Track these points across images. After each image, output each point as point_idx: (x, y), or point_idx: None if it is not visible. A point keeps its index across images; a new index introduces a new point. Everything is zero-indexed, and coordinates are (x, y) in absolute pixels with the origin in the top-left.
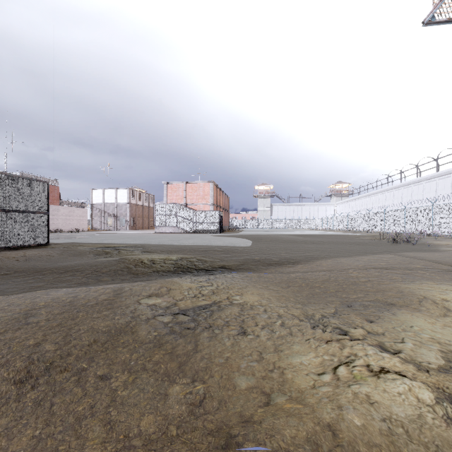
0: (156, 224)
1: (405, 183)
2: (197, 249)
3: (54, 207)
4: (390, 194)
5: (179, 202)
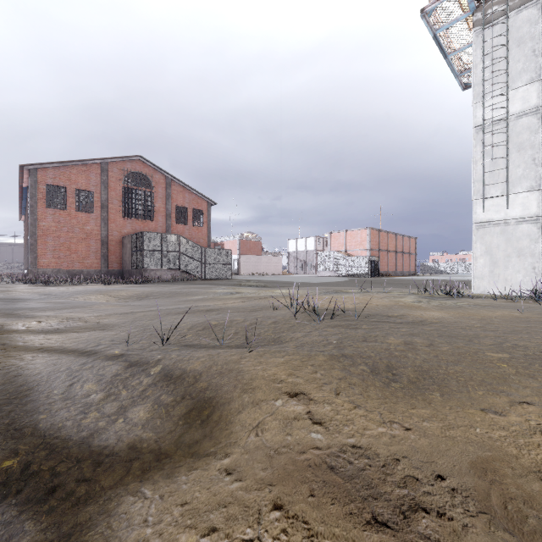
0: (318, 269)
1: None
2: (279, 282)
3: (258, 257)
4: None
5: (340, 249)
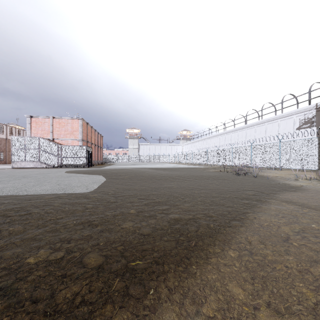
0: (13, 158)
1: (227, 131)
2: None
3: None
4: (217, 138)
5: (44, 136)
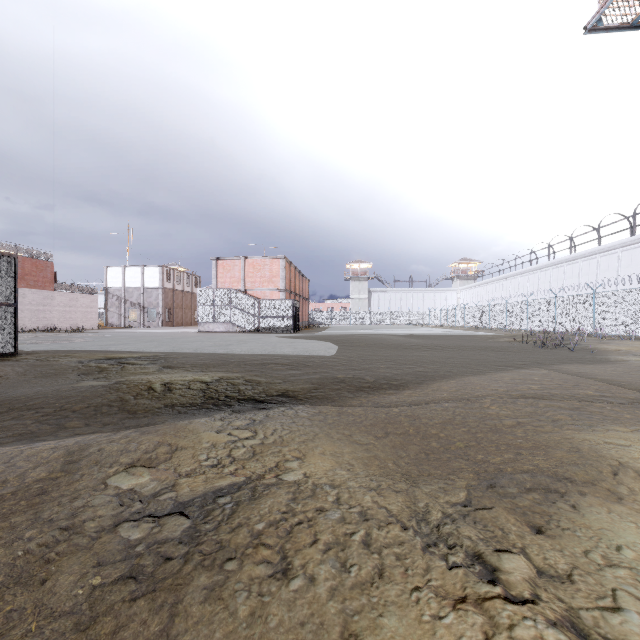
0: (200, 319)
1: (554, 261)
2: (250, 362)
3: (45, 294)
4: (534, 277)
5: (234, 286)
